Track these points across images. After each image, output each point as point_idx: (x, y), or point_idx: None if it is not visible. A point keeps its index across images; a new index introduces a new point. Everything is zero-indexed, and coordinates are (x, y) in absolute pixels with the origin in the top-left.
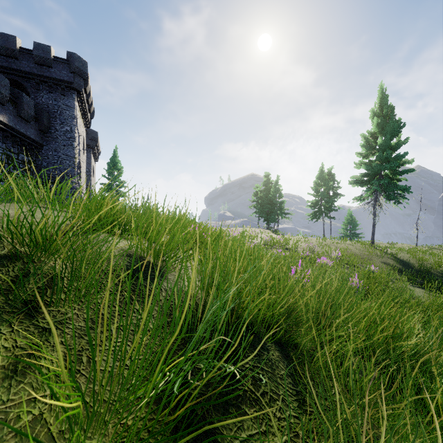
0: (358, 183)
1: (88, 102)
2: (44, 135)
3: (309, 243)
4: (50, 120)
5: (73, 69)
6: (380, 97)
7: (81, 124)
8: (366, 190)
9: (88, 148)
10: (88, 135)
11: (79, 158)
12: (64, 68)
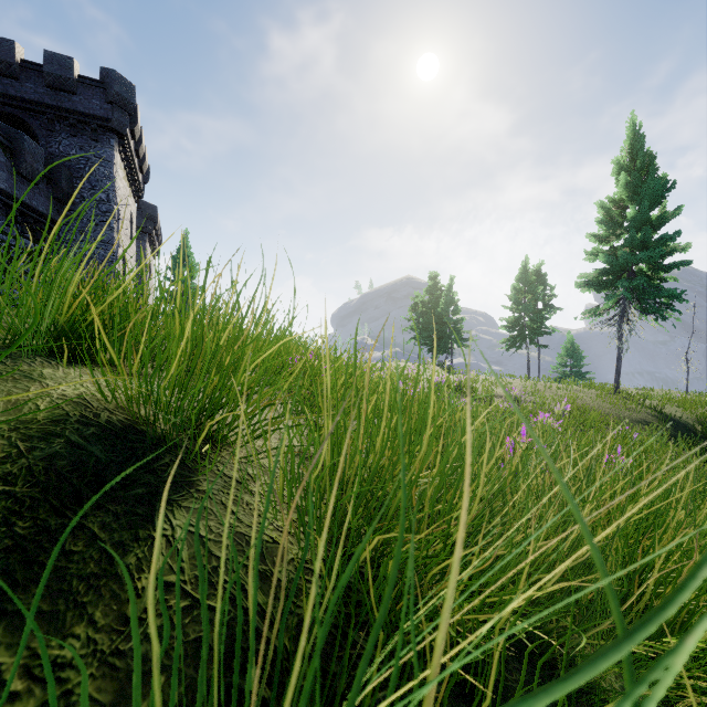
0: (591, 286)
1: (139, 155)
2: (63, 207)
3: (511, 388)
4: (72, 183)
5: (110, 97)
6: (630, 138)
7: (126, 190)
8: (607, 298)
9: (142, 233)
10: (141, 211)
11: (117, 244)
12: (96, 95)
